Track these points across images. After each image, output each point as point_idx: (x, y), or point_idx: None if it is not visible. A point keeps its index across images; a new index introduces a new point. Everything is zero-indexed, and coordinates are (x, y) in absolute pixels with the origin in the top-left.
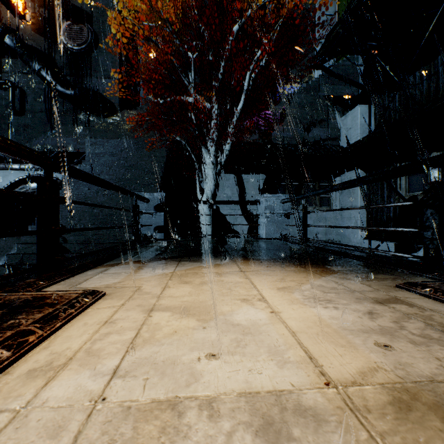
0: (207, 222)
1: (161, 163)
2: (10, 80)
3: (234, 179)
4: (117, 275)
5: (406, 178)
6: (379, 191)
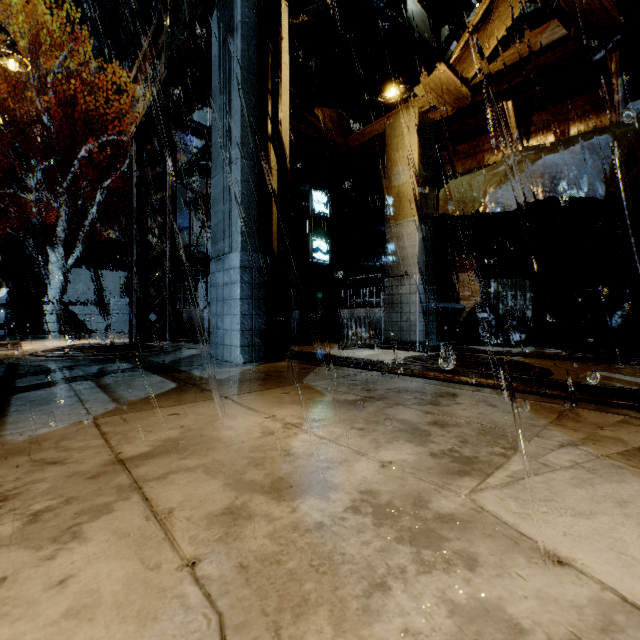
0: (53, 320)
1: None
2: None
3: (88, 274)
4: None
5: None
6: None
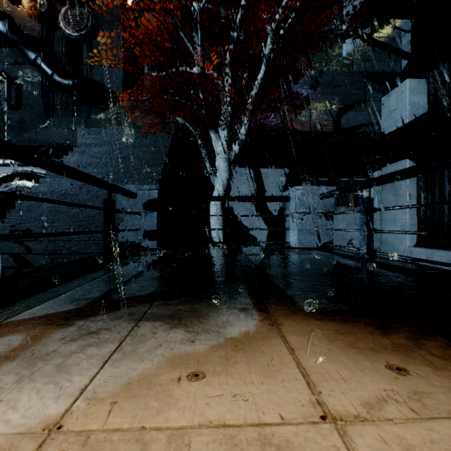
0: (218, 225)
1: (162, 154)
2: (6, 72)
3: (250, 174)
4: None
5: None
6: (436, 185)
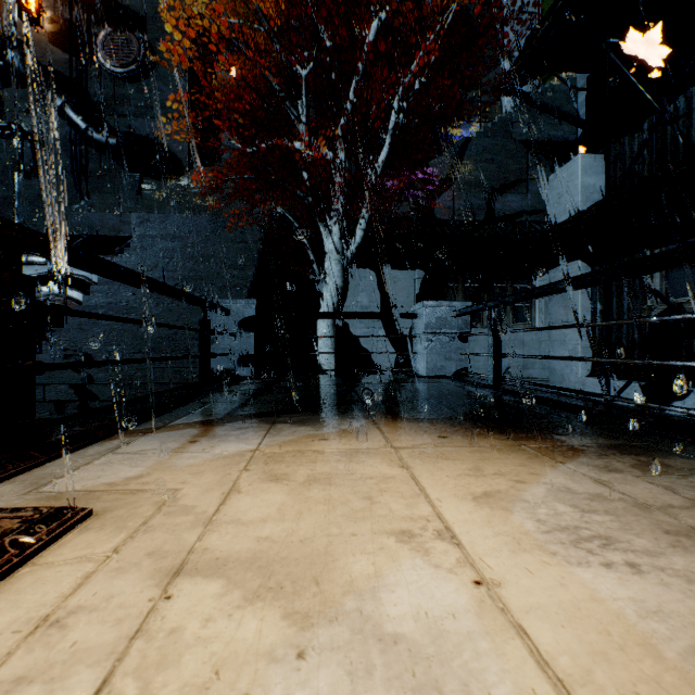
0: (329, 348)
1: (253, 251)
2: (17, 123)
3: (372, 278)
4: (143, 456)
5: (663, 275)
6: (614, 296)
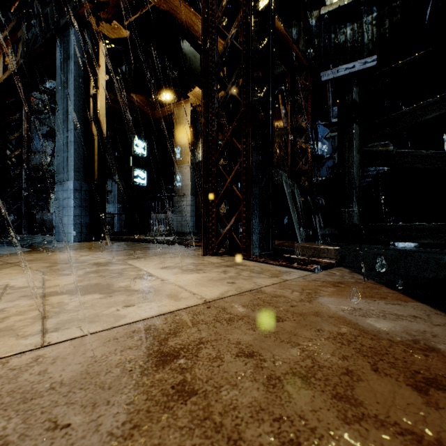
0: None
1: None
2: None
3: None
4: None
5: None
6: None
